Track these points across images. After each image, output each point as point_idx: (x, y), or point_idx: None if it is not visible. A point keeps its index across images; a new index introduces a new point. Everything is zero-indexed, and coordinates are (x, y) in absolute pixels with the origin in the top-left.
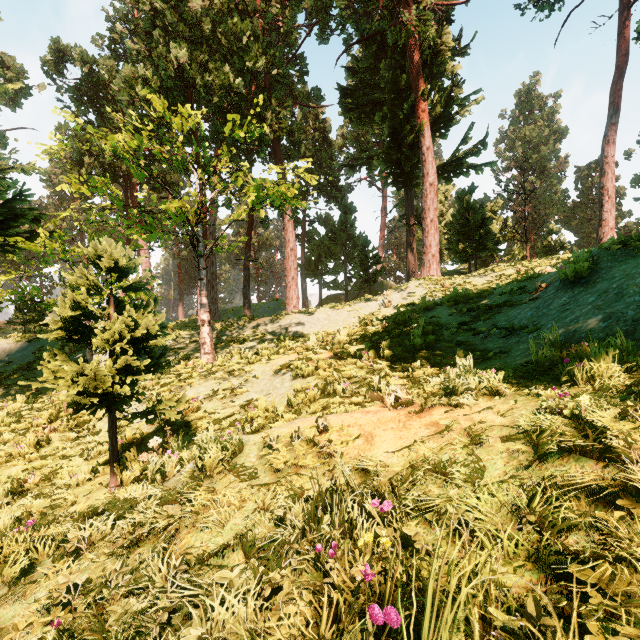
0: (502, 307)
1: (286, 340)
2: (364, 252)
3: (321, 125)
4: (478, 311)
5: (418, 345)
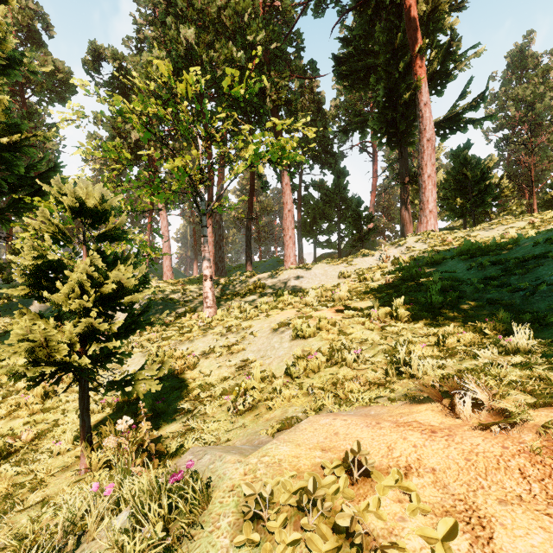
0: (541, 259)
1: (284, 295)
2: (357, 212)
3: (316, 97)
4: (506, 264)
5: (438, 303)
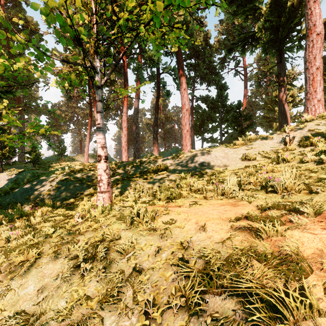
0: None
1: (187, 177)
2: (238, 112)
3: (204, 33)
4: None
5: None
